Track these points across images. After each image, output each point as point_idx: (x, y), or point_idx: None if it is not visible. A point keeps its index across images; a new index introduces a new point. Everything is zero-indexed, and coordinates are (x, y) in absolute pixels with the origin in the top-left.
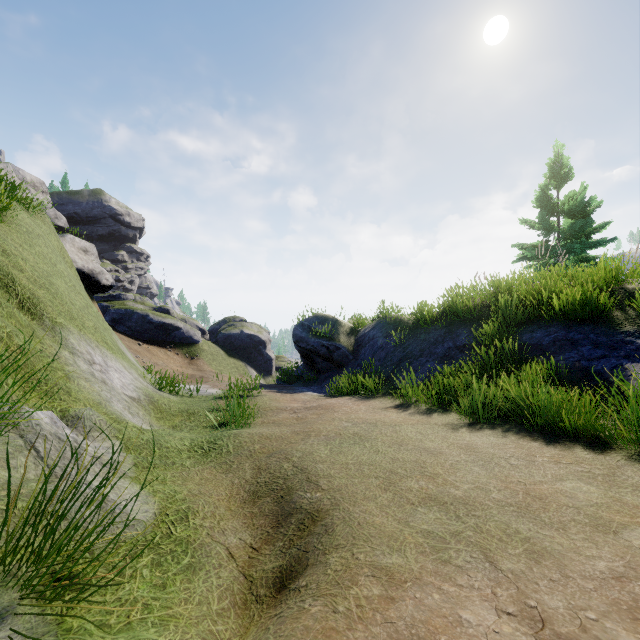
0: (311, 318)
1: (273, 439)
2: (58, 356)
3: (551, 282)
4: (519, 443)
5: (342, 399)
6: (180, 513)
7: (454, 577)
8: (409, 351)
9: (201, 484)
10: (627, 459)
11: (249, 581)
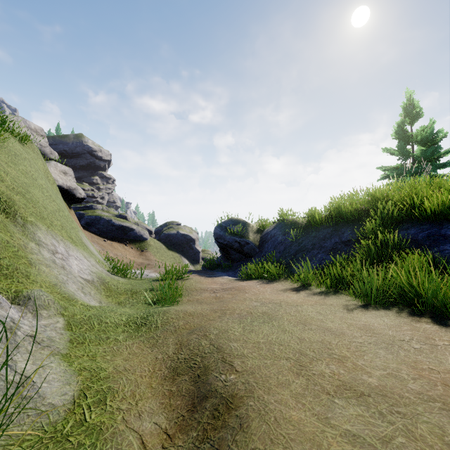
0: (227, 221)
1: (195, 316)
2: (25, 246)
3: (421, 189)
4: (413, 325)
5: (251, 282)
6: (99, 394)
7: None
8: (303, 245)
9: (128, 359)
10: None
11: None
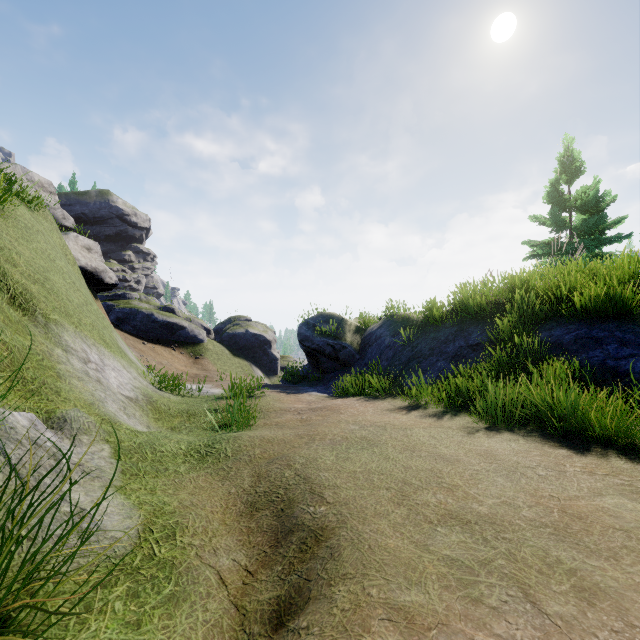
0: (316, 316)
1: (275, 443)
2: (50, 354)
3: (570, 277)
4: (544, 450)
5: (348, 400)
6: (167, 529)
7: (489, 623)
8: (418, 350)
9: (194, 493)
10: None
11: (241, 614)
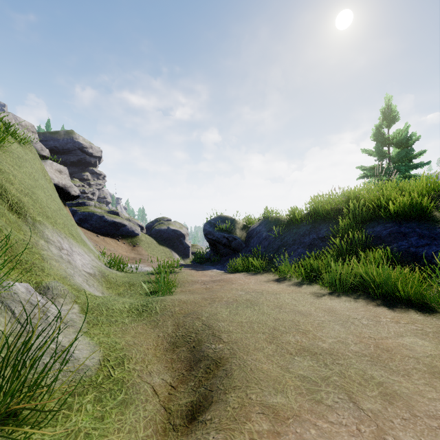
0: (216, 218)
1: (188, 303)
2: (36, 244)
3: (387, 192)
4: (367, 307)
5: (238, 275)
6: (118, 359)
7: (326, 415)
8: (285, 241)
9: (135, 337)
10: None
11: (168, 413)
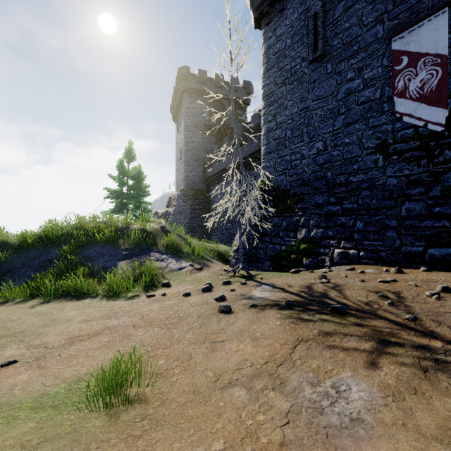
0: None
1: None
2: None
3: (100, 224)
4: (63, 304)
5: None
6: None
7: (5, 350)
8: (13, 265)
9: None
10: (99, 299)
11: None
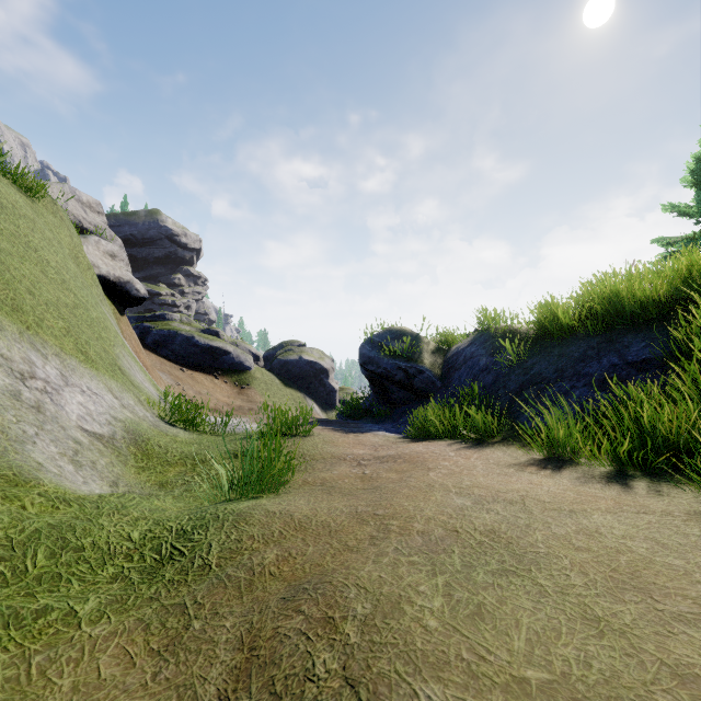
0: (383, 333)
1: (311, 532)
2: None
3: None
4: None
5: (435, 445)
6: None
7: None
8: (536, 373)
9: None
10: None
11: None
